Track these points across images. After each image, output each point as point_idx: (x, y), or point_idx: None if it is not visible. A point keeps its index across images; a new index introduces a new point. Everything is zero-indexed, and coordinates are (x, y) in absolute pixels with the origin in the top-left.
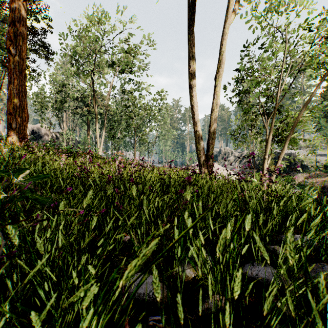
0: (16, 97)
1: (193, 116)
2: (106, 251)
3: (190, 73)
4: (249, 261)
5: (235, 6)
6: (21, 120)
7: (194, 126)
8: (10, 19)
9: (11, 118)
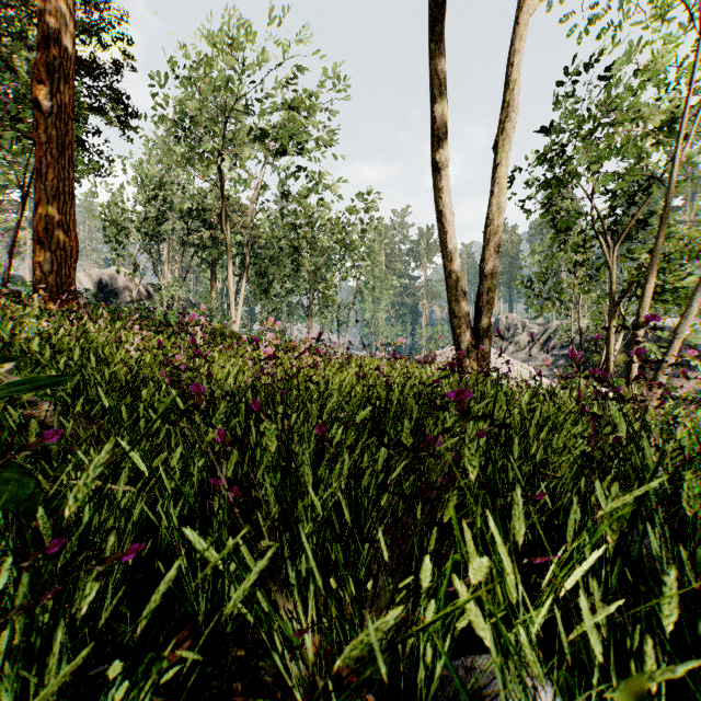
0: (52, 205)
1: (443, 236)
2: (196, 621)
3: (435, 135)
4: (690, 700)
5: None
6: (62, 255)
7: (445, 260)
8: (39, 36)
9: (40, 251)
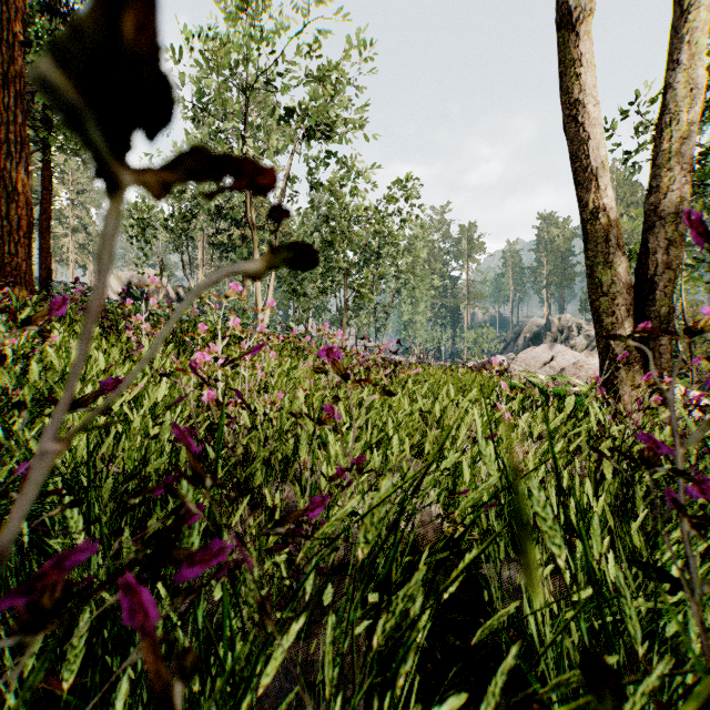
0: None
1: (577, 148)
2: None
3: None
4: None
5: None
6: (5, 226)
7: (582, 191)
8: None
9: None
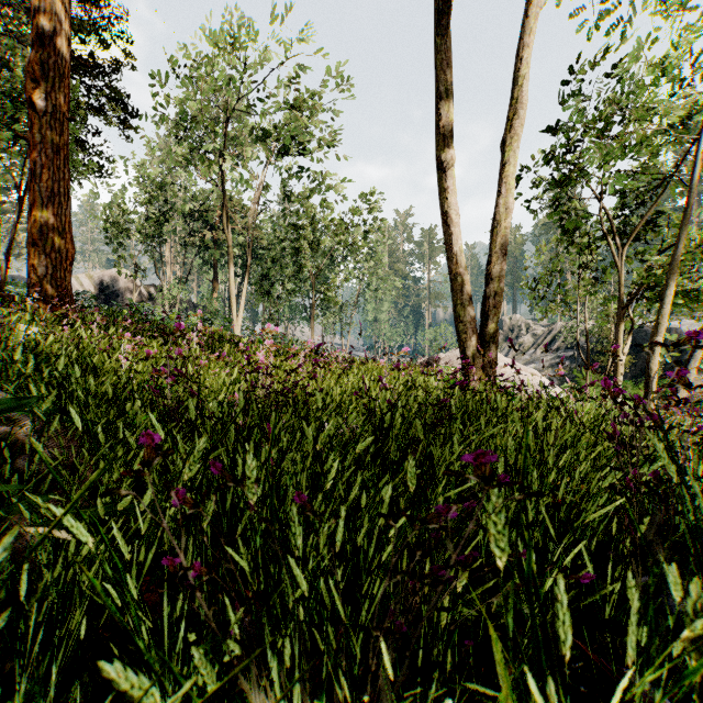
0: (47, 207)
1: (447, 238)
2: None
3: (440, 134)
4: None
5: None
6: (57, 258)
7: (450, 263)
8: (33, 34)
9: (34, 254)
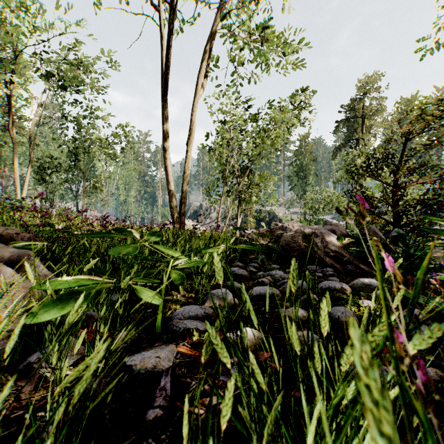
0: None
1: (167, 176)
2: None
3: (164, 137)
4: None
5: (205, 81)
6: None
7: (168, 186)
8: None
9: None
